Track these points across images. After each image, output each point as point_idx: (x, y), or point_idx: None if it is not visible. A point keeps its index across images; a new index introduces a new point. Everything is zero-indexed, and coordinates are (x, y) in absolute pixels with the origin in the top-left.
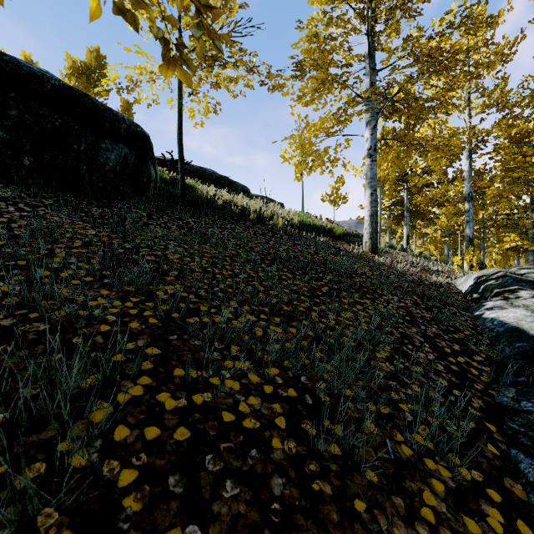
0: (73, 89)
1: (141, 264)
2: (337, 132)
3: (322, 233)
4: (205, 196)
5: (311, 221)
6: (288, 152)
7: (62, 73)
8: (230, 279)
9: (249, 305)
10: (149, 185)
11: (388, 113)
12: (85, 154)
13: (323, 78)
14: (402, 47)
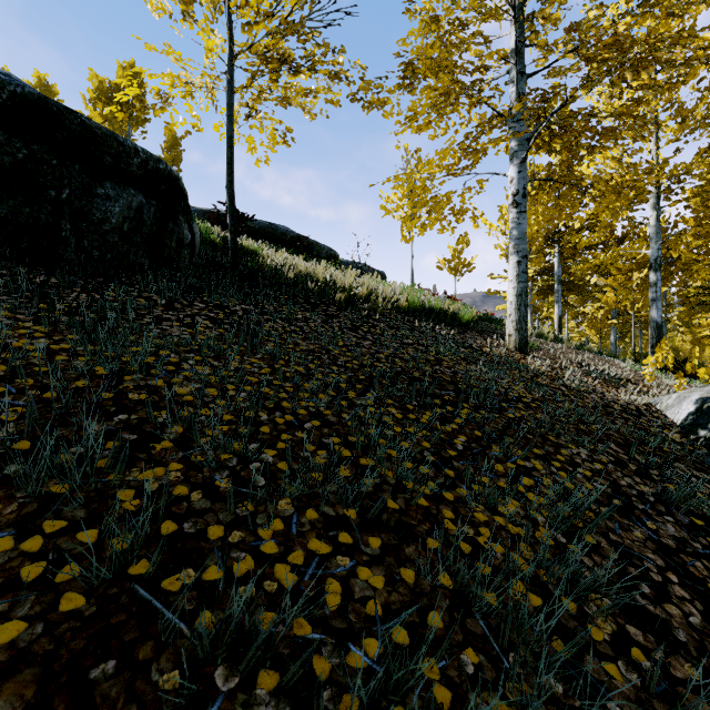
0: (48, 101)
1: (112, 414)
2: (467, 168)
3: (442, 319)
4: (269, 267)
5: (426, 302)
6: (391, 201)
7: (84, 98)
8: (287, 433)
9: (316, 506)
10: (181, 252)
11: (541, 140)
12: (69, 205)
13: (444, 90)
14: (563, 41)
